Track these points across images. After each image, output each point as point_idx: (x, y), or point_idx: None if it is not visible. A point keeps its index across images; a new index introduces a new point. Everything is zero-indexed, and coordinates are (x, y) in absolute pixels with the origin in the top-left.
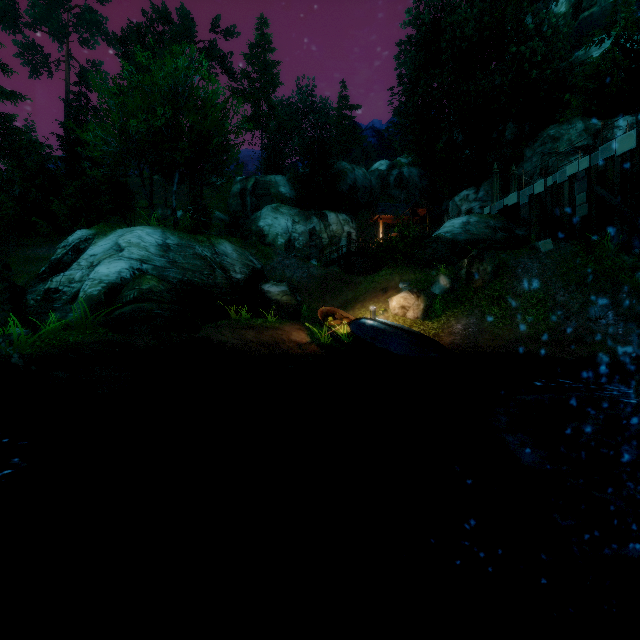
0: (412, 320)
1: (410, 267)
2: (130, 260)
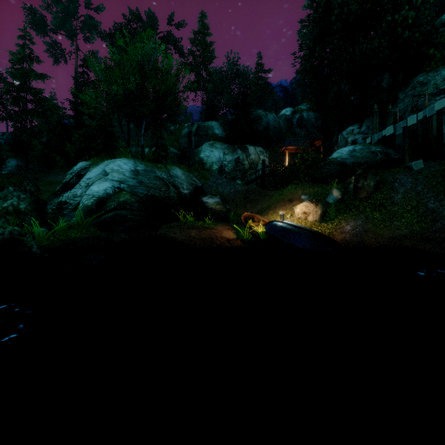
0: (312, 222)
1: (310, 183)
2: (112, 181)
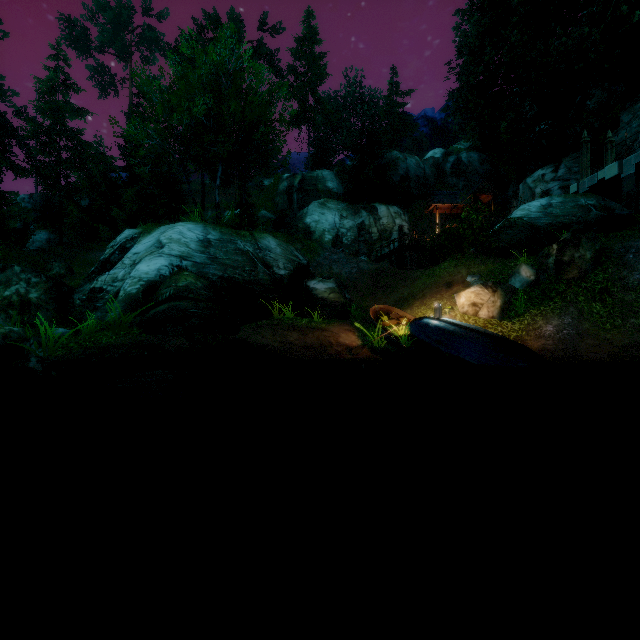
0: (486, 320)
1: (479, 257)
2: (170, 257)
